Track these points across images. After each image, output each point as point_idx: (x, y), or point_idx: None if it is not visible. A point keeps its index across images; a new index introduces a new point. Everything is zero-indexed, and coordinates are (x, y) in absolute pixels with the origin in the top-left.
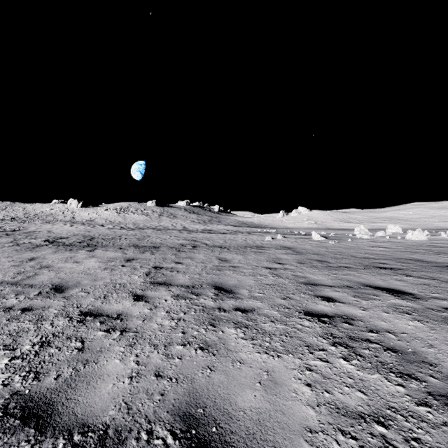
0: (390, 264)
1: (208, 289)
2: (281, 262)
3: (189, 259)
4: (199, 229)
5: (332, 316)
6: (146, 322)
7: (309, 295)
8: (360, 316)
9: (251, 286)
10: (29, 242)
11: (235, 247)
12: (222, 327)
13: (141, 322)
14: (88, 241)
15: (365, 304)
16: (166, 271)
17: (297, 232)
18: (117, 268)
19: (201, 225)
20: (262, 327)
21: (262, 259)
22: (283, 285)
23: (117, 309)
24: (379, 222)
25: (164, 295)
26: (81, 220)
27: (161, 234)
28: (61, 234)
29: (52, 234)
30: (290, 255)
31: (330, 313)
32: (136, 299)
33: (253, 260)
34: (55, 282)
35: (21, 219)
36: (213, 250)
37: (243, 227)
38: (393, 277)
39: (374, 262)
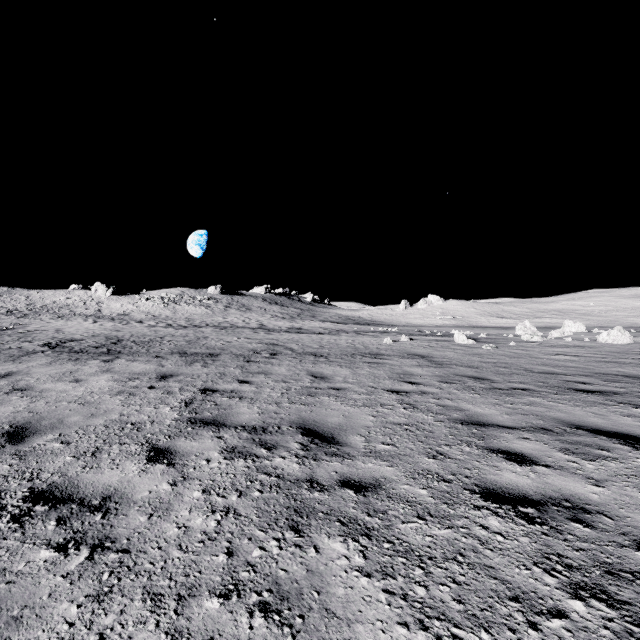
0: (594, 384)
1: (290, 435)
2: (414, 381)
3: (263, 375)
4: (284, 327)
5: (539, 500)
6: (156, 519)
7: (479, 447)
8: (597, 500)
9: (369, 428)
10: (17, 347)
11: (337, 355)
12: (315, 534)
13: (144, 519)
14: (111, 345)
15: (593, 469)
16: (222, 398)
17: (429, 332)
18: (139, 392)
19: (287, 321)
20: (402, 536)
21: (382, 375)
22: (425, 427)
23: (107, 482)
24: (545, 318)
25: (208, 449)
26: (110, 313)
27: (225, 335)
28: (74, 335)
29: (61, 334)
30: (425, 367)
31: (533, 495)
32: (152, 457)
33: (368, 377)
34: (19, 420)
35: (21, 312)
36: (302, 360)
37: (348, 325)
38: (613, 409)
39: (566, 381)
